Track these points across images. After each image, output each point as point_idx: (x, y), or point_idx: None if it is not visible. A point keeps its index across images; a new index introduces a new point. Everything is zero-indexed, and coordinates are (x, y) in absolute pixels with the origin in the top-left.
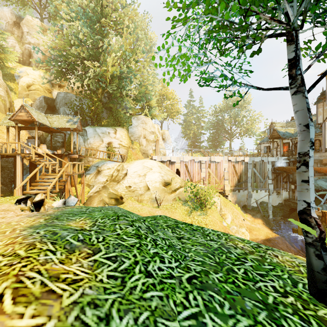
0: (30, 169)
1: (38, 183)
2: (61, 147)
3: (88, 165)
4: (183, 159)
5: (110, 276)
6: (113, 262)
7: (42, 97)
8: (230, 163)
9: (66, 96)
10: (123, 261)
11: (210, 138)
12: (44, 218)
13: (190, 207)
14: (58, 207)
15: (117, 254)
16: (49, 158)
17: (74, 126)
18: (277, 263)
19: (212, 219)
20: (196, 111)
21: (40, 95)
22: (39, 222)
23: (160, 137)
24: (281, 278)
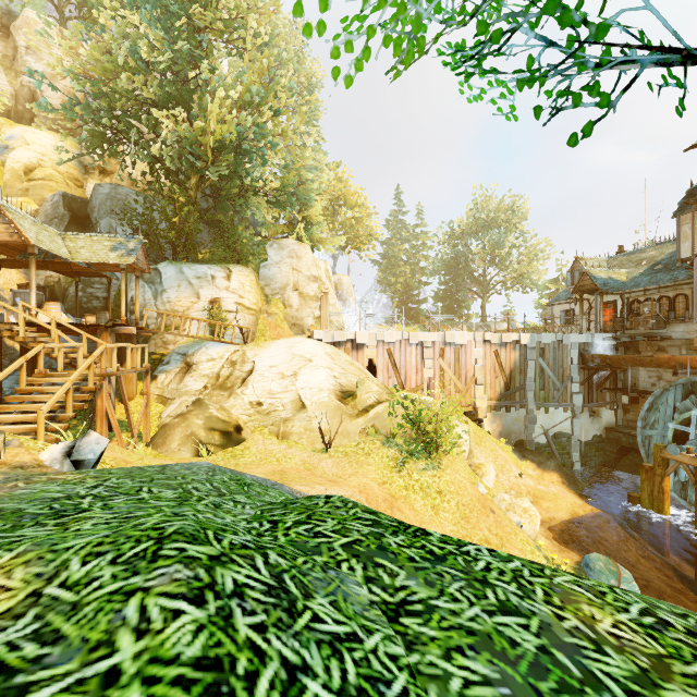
0: None
1: (21, 396)
2: (99, 311)
3: (163, 352)
4: (383, 337)
5: None
6: None
7: (58, 196)
8: (488, 348)
9: (115, 193)
10: None
11: (441, 294)
12: None
13: (401, 451)
14: (10, 478)
15: None
16: (60, 334)
17: (128, 261)
18: None
19: (453, 478)
20: (411, 235)
21: (56, 191)
22: None
23: (330, 289)
24: None
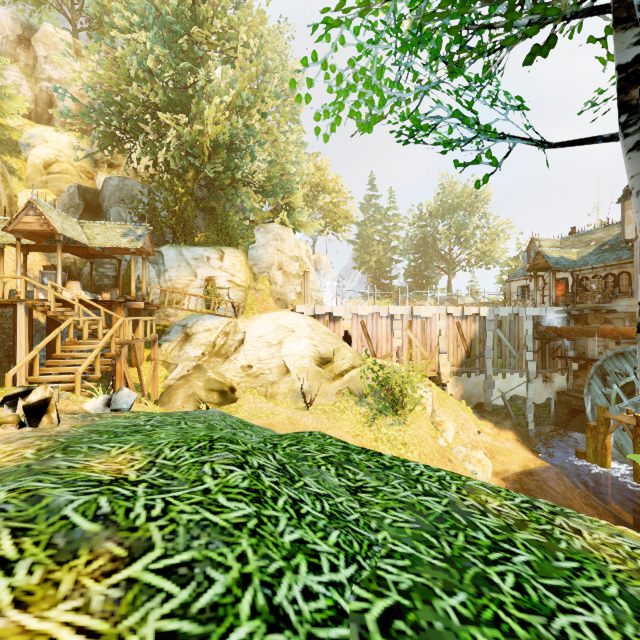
0: (47, 332)
1: (58, 361)
2: (111, 288)
3: (166, 324)
4: (357, 311)
5: (166, 635)
6: (181, 583)
7: (74, 187)
8: (450, 320)
9: (123, 184)
10: (210, 578)
11: (410, 271)
12: (37, 446)
13: (372, 409)
14: (86, 415)
15: (195, 555)
16: (84, 309)
17: (137, 245)
18: (584, 553)
19: (416, 433)
20: (383, 217)
21: (71, 183)
22: (19, 458)
23: (311, 268)
24: (605, 598)
